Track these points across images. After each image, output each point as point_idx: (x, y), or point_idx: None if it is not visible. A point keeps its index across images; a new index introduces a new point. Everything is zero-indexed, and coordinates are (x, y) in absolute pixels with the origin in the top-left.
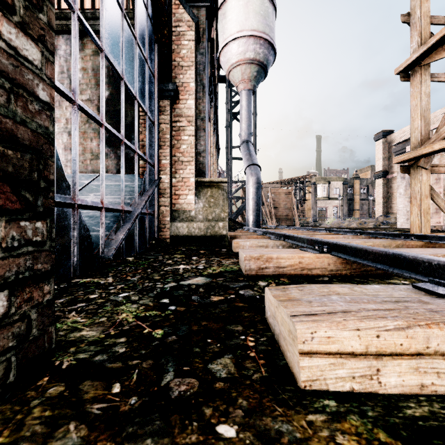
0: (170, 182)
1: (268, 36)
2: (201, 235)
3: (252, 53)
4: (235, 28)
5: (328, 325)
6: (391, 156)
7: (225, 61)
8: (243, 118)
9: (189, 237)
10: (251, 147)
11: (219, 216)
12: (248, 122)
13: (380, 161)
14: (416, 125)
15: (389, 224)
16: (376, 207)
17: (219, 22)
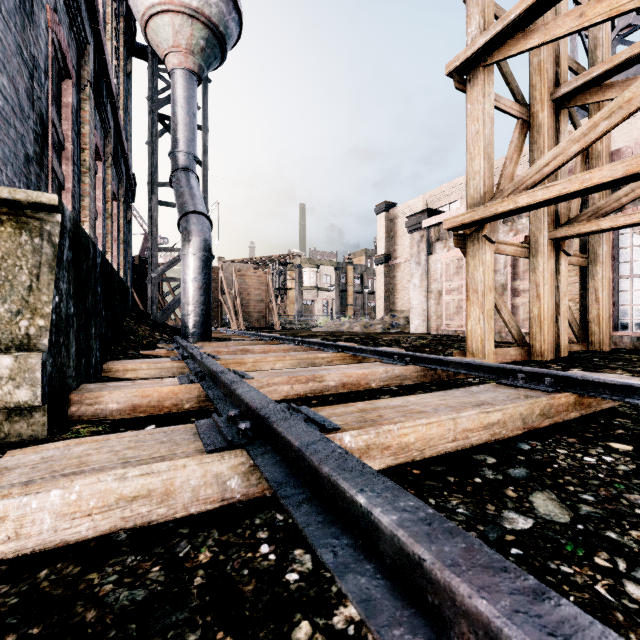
0: None
1: None
2: None
3: None
4: None
5: None
6: (394, 237)
7: None
8: (178, 123)
9: None
10: (193, 181)
11: (6, 330)
12: (189, 133)
13: (382, 242)
14: (478, 167)
15: (399, 326)
16: (378, 302)
17: None
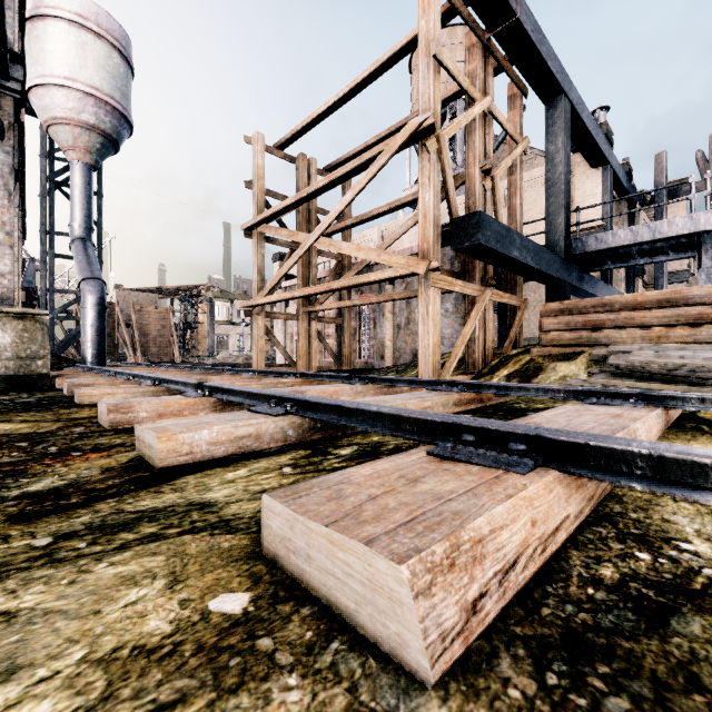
0: None
1: (120, 105)
2: (10, 375)
3: (92, 117)
4: (61, 70)
5: (90, 390)
6: None
7: (41, 106)
8: (77, 203)
9: None
10: (91, 250)
11: (37, 353)
12: (86, 211)
13: None
14: (255, 278)
15: (274, 359)
16: None
17: (28, 40)
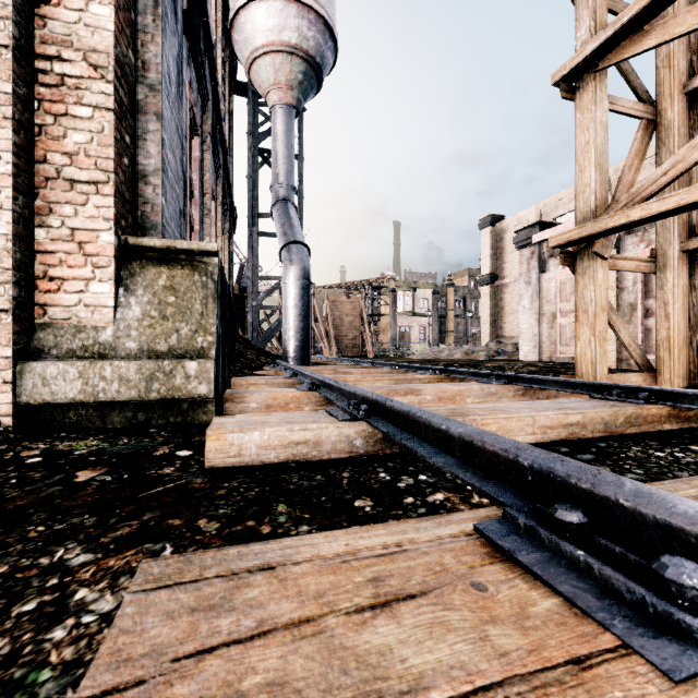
0: (16, 235)
1: (324, 10)
2: (129, 399)
3: (293, 33)
4: None
5: None
6: (501, 254)
7: (243, 41)
8: (278, 157)
9: (92, 405)
10: (292, 212)
11: (189, 344)
12: (287, 166)
13: (487, 260)
14: (588, 179)
15: (506, 354)
16: (482, 328)
17: None
